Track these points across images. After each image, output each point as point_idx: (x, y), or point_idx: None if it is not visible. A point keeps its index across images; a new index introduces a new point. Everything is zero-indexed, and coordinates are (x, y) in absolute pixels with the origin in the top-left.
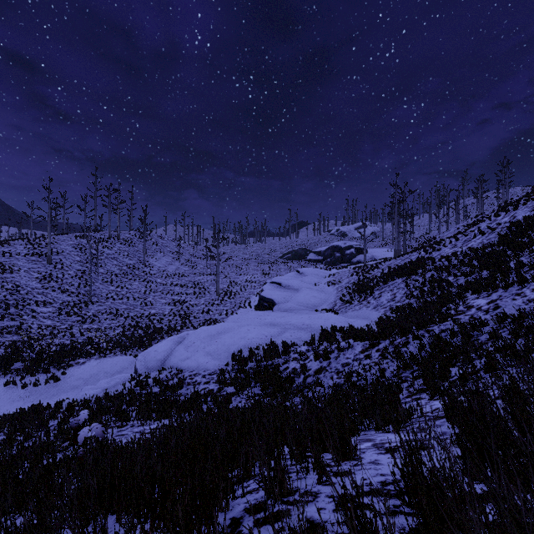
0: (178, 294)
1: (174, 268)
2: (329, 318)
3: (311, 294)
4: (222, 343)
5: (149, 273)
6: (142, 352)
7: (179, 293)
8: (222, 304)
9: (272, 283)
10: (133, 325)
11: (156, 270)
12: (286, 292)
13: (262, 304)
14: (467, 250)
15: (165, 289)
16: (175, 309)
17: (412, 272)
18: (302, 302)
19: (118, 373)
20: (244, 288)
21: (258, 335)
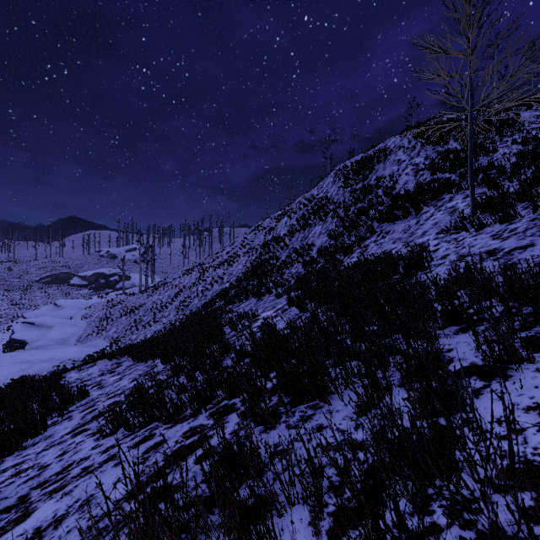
0: None
1: None
2: (69, 351)
3: (64, 330)
4: None
5: None
6: None
7: None
8: None
9: (24, 323)
10: None
11: None
12: (39, 331)
13: (13, 345)
14: (162, 299)
15: None
16: None
17: (132, 312)
18: (53, 339)
19: None
20: None
21: (12, 371)
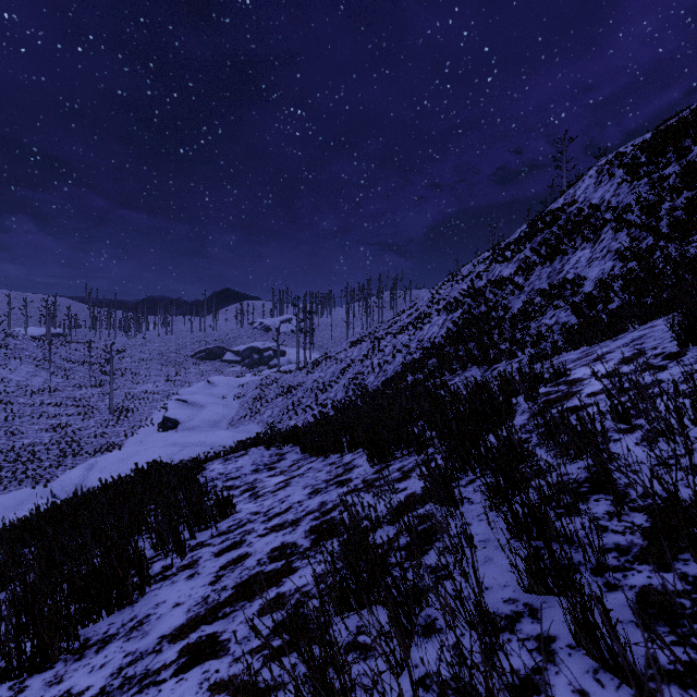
0: (56, 416)
1: (41, 380)
2: (220, 435)
3: (215, 410)
4: (132, 464)
5: (5, 391)
6: (54, 481)
7: (57, 415)
8: (118, 425)
9: (177, 400)
10: (12, 460)
11: (14, 387)
12: (191, 410)
13: (166, 424)
14: (324, 377)
15: (35, 412)
16: (57, 435)
17: (289, 393)
18: (205, 420)
19: (19, 505)
20: (144, 401)
21: (162, 454)
